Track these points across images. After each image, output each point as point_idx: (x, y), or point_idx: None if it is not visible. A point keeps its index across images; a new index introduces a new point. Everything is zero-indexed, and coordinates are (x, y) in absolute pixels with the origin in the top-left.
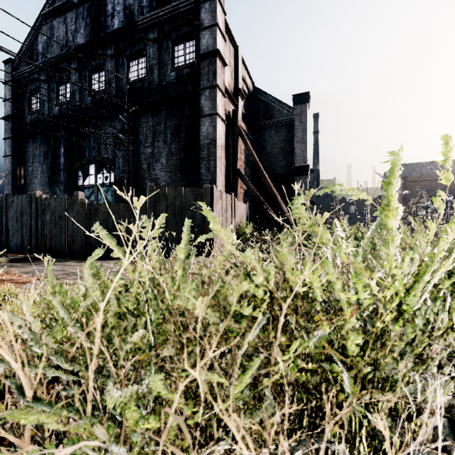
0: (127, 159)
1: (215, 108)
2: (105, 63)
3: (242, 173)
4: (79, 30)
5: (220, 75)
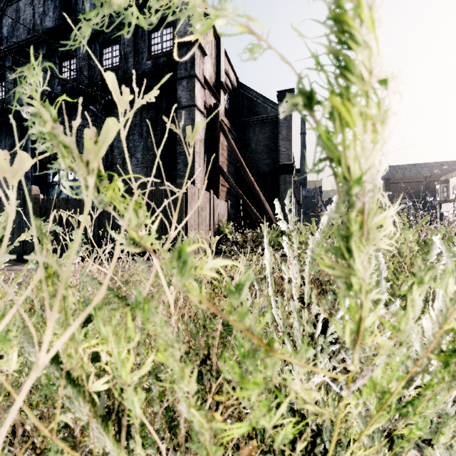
0: None
1: (193, 99)
2: (76, 50)
3: (223, 170)
4: (48, 13)
5: (199, 65)
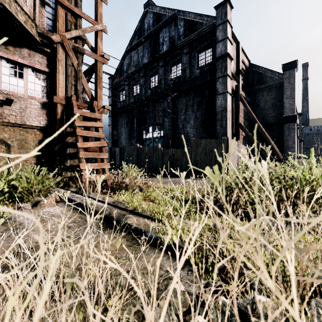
0: (171, 123)
1: (225, 88)
2: (158, 71)
3: (242, 126)
4: (145, 55)
5: (229, 67)
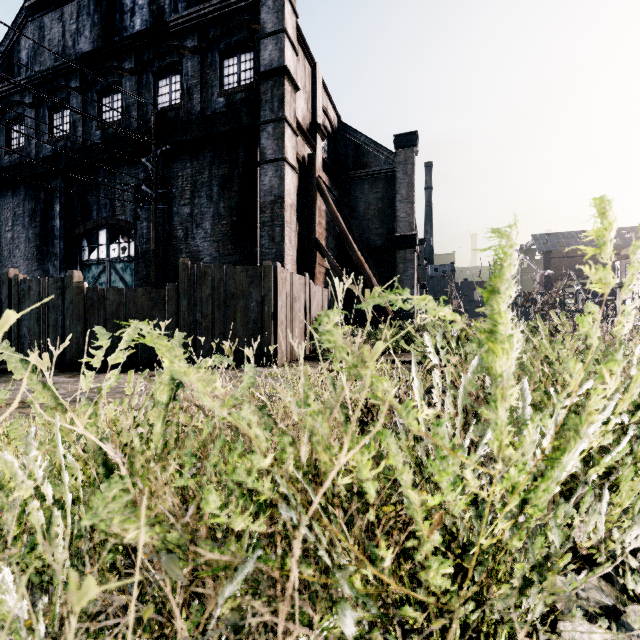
0: (154, 223)
1: (281, 151)
2: (122, 81)
3: (321, 245)
4: (83, 32)
5: (290, 104)
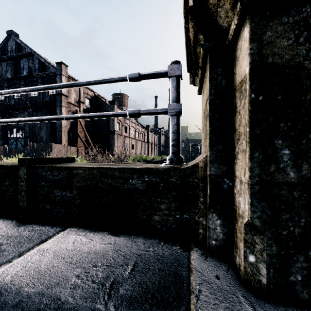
0: (29, 128)
1: (61, 113)
2: (20, 87)
3: (79, 135)
4: (8, 71)
5: (64, 101)
